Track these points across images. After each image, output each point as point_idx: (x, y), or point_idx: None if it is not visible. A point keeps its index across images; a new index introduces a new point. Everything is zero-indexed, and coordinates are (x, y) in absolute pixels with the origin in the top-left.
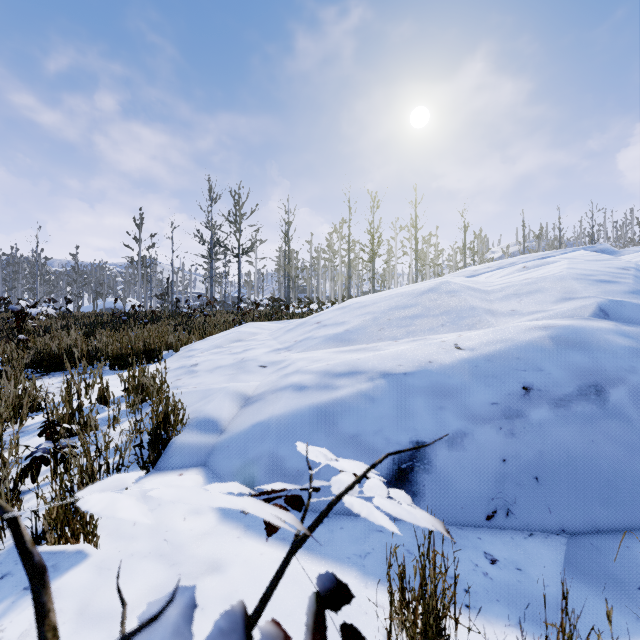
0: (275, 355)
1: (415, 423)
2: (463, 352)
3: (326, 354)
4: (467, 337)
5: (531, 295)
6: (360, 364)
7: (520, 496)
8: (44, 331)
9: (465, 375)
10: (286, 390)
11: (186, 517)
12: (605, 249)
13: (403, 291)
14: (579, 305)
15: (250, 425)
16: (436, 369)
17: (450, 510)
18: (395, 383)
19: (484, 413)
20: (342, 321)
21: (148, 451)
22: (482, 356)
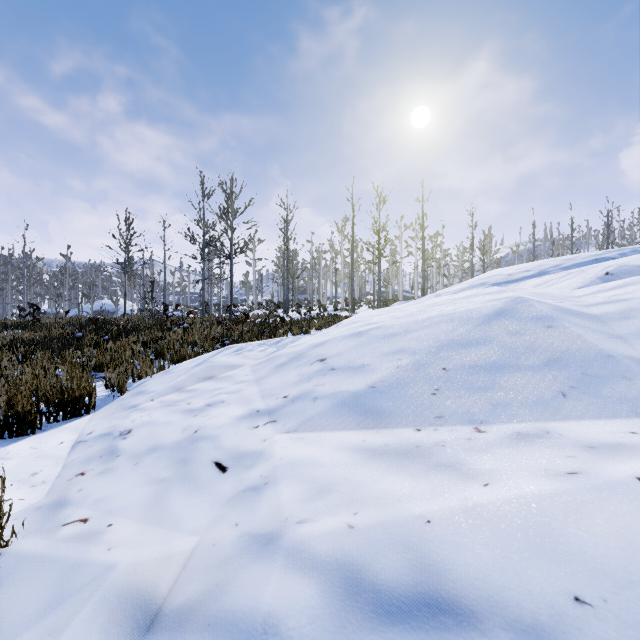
0: (248, 432)
1: None
2: None
3: (340, 457)
4: None
5: None
6: (440, 553)
7: None
8: None
9: None
10: None
11: None
12: None
13: (450, 312)
14: None
15: None
16: None
17: None
18: None
19: None
20: (360, 363)
21: None
22: None
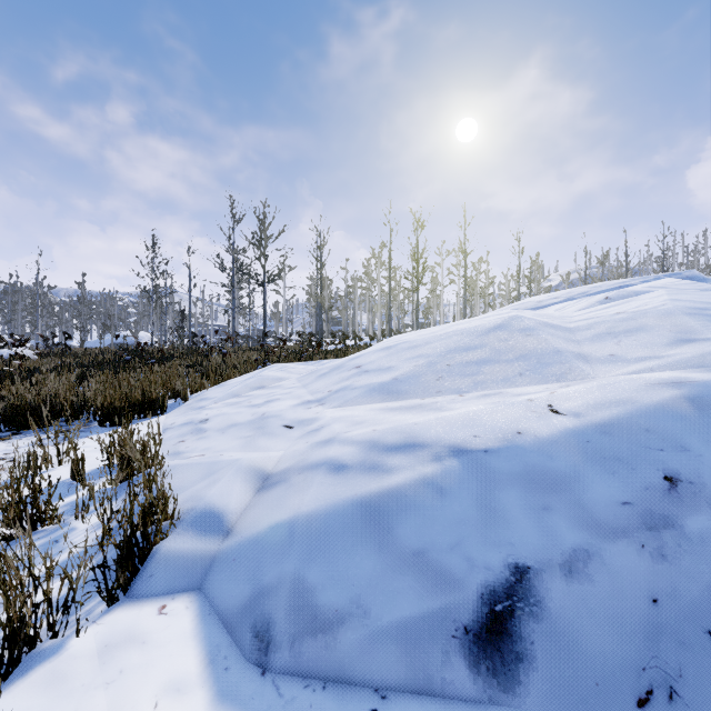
0: (304, 410)
1: (509, 533)
2: (564, 419)
3: (370, 412)
4: (563, 395)
5: (632, 335)
6: (419, 432)
7: (687, 664)
8: (31, 374)
9: (574, 455)
10: (318, 470)
11: (159, 701)
12: (693, 276)
13: (462, 328)
14: (708, 350)
15: (267, 527)
16: (530, 445)
17: (578, 688)
18: (473, 466)
19: (613, 519)
20: (388, 366)
21: (116, 571)
22: (594, 426)
